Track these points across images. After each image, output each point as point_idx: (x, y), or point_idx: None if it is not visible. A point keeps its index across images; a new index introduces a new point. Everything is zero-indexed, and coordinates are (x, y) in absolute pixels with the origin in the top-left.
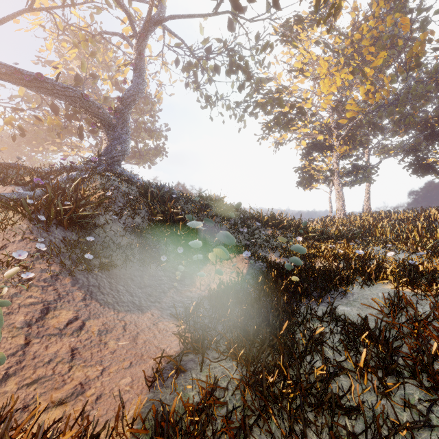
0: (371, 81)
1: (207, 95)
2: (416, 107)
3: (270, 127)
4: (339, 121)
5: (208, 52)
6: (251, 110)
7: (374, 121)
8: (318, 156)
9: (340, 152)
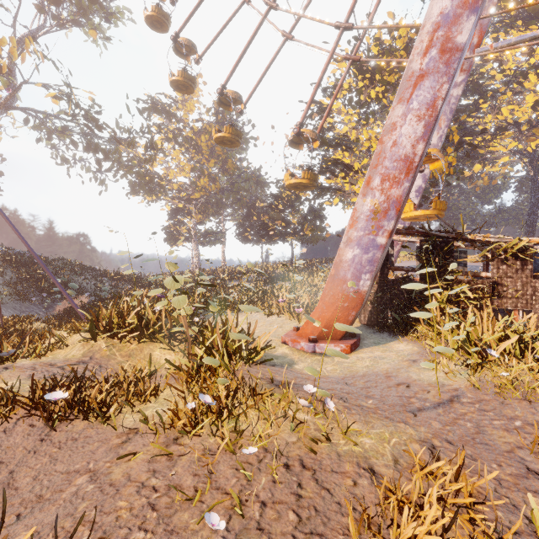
0: (209, 176)
1: (64, 157)
2: (242, 196)
3: (135, 190)
4: (191, 197)
5: (65, 129)
6: (115, 172)
7: (218, 200)
8: (182, 219)
9: (197, 219)
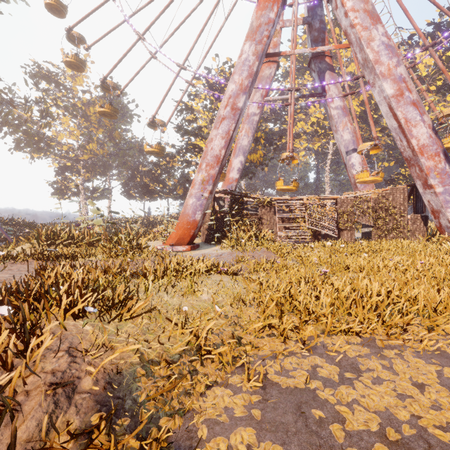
0: (97, 141)
1: None
2: (127, 160)
3: (22, 147)
4: (80, 158)
5: None
6: None
7: (105, 163)
8: (70, 176)
9: (85, 177)
